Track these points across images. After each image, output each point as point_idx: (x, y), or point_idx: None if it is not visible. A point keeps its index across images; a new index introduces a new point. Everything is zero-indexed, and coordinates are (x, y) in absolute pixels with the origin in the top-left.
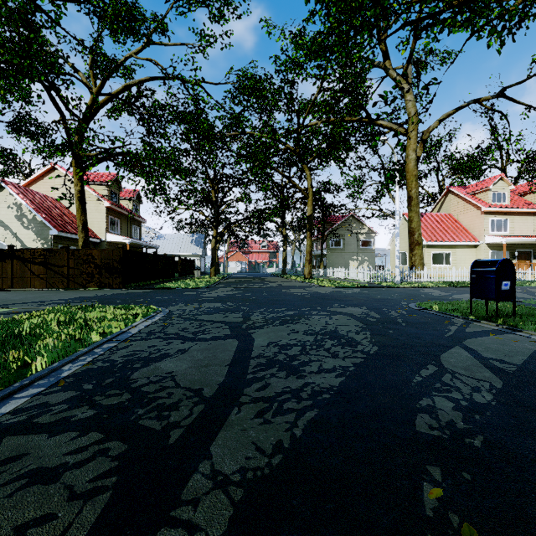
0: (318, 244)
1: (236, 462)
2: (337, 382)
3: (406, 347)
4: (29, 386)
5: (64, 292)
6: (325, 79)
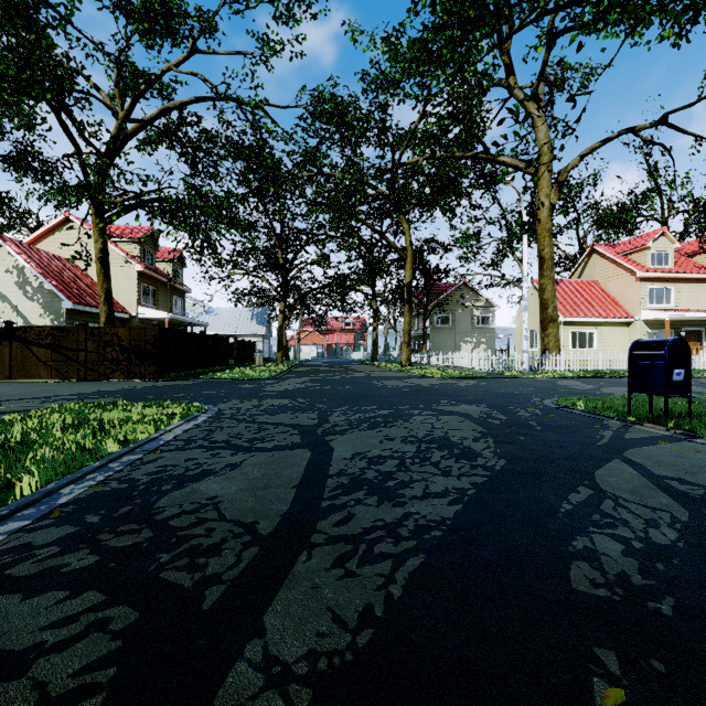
0: (419, 321)
1: (302, 642)
2: (450, 512)
3: (545, 461)
4: (9, 518)
5: (79, 385)
6: (429, 102)
